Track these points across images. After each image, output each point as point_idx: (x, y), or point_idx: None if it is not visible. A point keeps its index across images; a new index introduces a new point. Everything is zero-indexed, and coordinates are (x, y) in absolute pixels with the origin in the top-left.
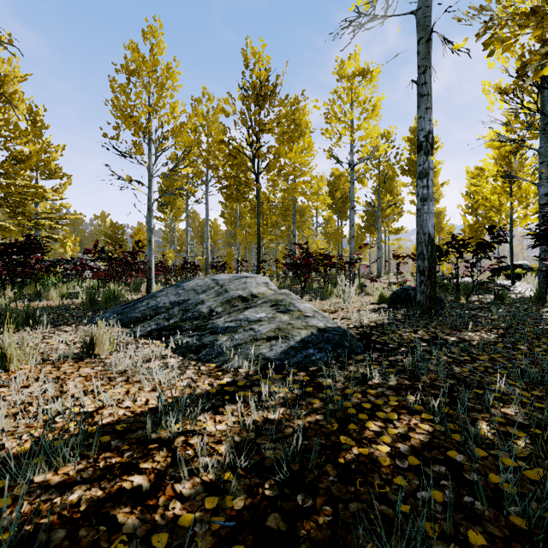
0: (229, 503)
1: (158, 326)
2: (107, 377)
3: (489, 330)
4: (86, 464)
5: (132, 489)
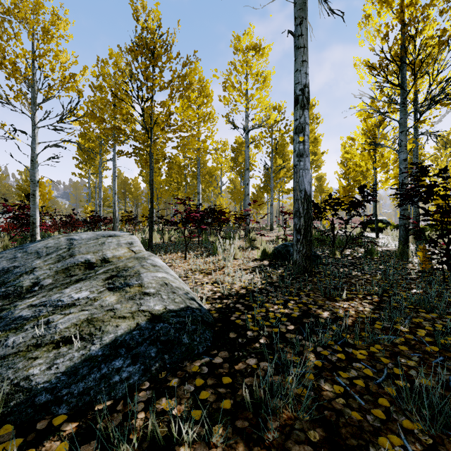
0: None
1: None
2: None
3: (363, 298)
4: None
5: None
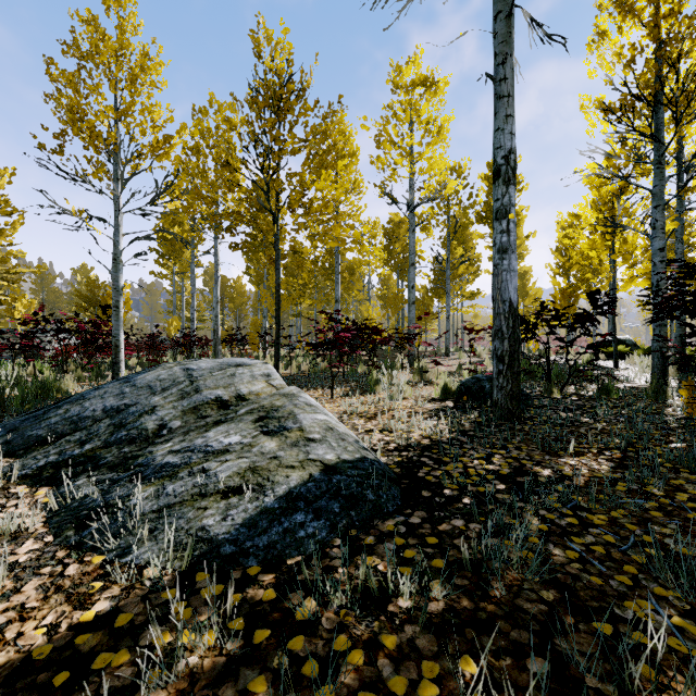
0: None
1: (61, 457)
2: None
3: (599, 453)
4: None
5: None
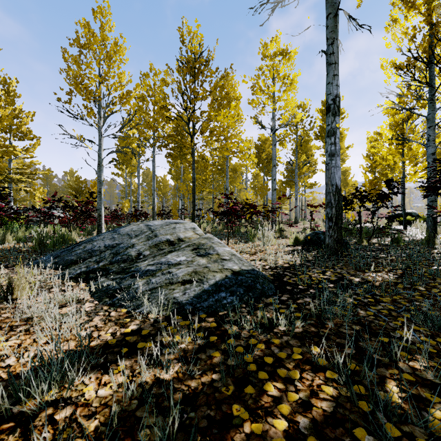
0: None
1: (88, 269)
2: (9, 325)
3: (389, 271)
4: None
5: None
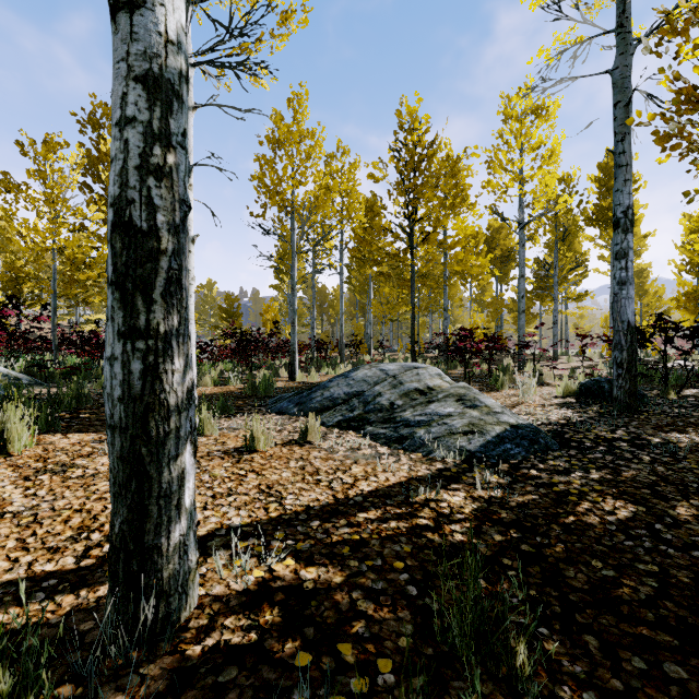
0: (490, 538)
1: (345, 417)
2: (337, 459)
3: None
4: (382, 511)
5: (424, 525)
